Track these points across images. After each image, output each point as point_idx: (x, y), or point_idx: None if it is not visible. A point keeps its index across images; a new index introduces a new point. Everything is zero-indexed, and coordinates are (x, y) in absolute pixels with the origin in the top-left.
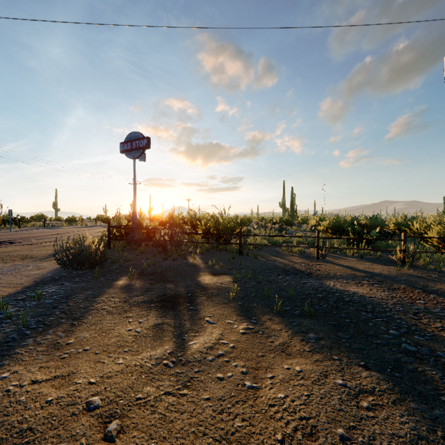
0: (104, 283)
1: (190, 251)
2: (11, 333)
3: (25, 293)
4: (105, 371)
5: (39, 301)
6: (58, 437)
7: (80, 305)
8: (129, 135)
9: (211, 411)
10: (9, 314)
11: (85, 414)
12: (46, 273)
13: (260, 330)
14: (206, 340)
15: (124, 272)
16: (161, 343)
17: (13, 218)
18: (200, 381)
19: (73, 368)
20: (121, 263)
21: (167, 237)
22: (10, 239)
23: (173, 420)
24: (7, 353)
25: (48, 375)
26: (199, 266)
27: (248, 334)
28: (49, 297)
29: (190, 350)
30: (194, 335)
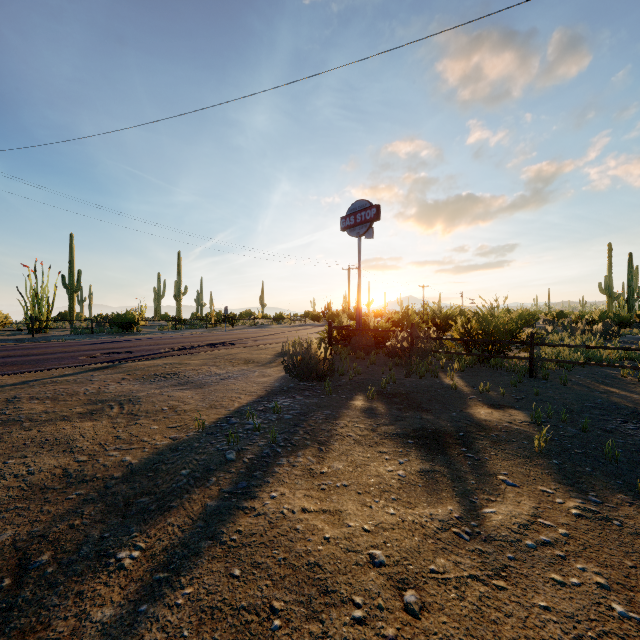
0: (339, 401)
1: (441, 365)
2: (264, 447)
3: (261, 403)
4: (377, 519)
5: (278, 415)
6: (350, 586)
7: (321, 427)
8: (352, 205)
9: (558, 631)
10: (256, 426)
11: (371, 568)
12: (273, 382)
13: (614, 518)
14: (512, 511)
15: (358, 389)
16: (439, 499)
17: (227, 316)
18: (522, 575)
19: (338, 505)
20: (351, 377)
21: (407, 343)
22: (230, 340)
23: (496, 621)
24: (268, 470)
25: (314, 506)
26: (463, 391)
27: (589, 519)
28: (286, 412)
29: (490, 521)
30: (487, 499)
